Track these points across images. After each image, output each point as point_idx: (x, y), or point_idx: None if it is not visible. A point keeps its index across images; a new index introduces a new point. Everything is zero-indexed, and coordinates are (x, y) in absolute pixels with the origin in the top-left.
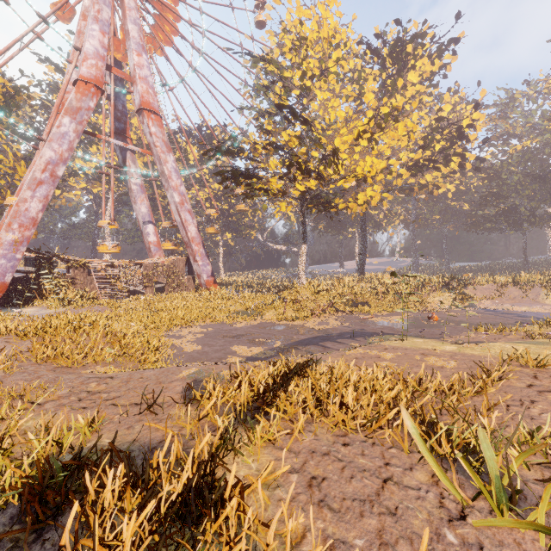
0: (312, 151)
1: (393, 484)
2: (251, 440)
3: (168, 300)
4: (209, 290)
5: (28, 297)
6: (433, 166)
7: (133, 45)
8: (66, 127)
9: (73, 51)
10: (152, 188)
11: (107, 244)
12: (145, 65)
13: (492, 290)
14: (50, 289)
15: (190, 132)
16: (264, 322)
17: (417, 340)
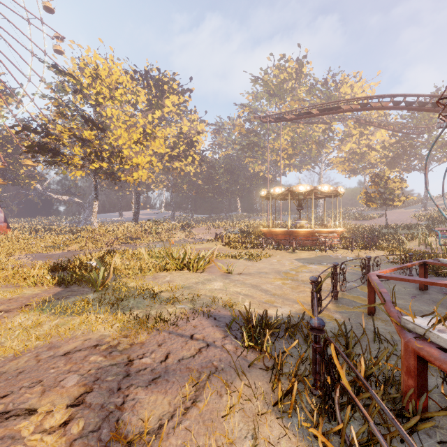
0: (105, 145)
1: None
2: None
3: None
4: (2, 234)
5: None
6: (179, 159)
7: None
8: None
9: None
10: None
11: None
12: None
13: (204, 230)
14: None
15: None
16: (72, 250)
17: None
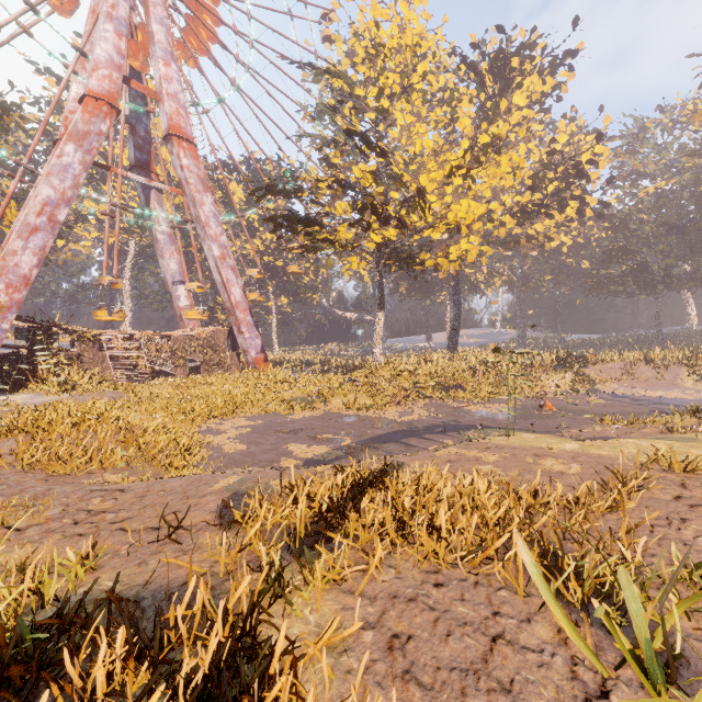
0: (392, 192)
1: (505, 644)
2: (310, 580)
3: (204, 383)
4: (259, 370)
5: (19, 380)
6: (545, 212)
7: (158, 51)
8: (70, 157)
9: (80, 58)
10: (185, 238)
11: (126, 311)
12: (175, 77)
13: (618, 370)
14: (48, 370)
15: (234, 166)
16: (330, 412)
17: (528, 435)
